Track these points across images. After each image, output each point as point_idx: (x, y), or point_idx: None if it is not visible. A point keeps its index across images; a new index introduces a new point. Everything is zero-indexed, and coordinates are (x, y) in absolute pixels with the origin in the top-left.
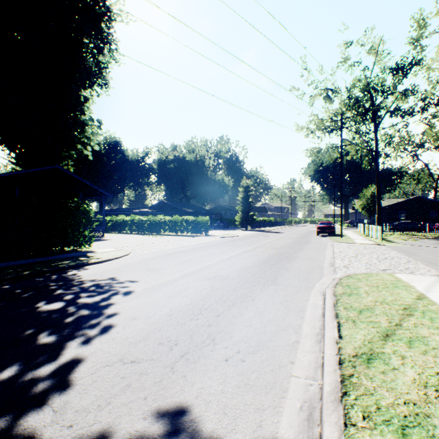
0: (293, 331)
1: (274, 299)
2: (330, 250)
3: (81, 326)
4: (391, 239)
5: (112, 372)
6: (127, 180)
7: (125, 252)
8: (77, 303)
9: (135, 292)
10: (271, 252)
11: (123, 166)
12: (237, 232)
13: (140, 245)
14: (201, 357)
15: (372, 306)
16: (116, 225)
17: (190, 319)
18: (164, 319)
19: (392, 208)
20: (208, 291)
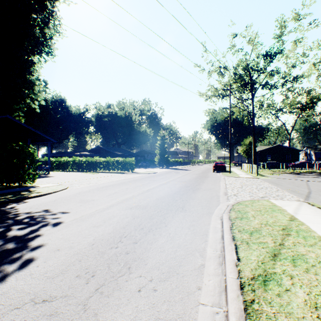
0: (199, 255)
1: (183, 224)
2: (223, 182)
3: (1, 262)
4: (263, 174)
5: (19, 317)
6: (71, 130)
7: (64, 186)
8: (5, 236)
9: (64, 223)
10: (181, 185)
11: (67, 118)
12: (156, 170)
13: (78, 180)
14: (115, 289)
15: (259, 228)
16: (60, 164)
17: (110, 247)
18: (86, 249)
19: (262, 152)
20: (129, 219)
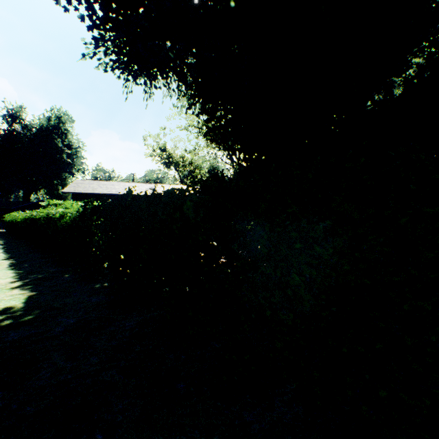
0: None
1: None
2: None
3: None
4: None
5: None
6: None
7: None
8: None
9: None
10: None
11: None
12: None
13: None
14: None
15: None
16: None
17: None
18: None
19: None
20: None
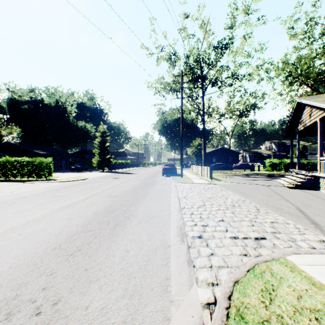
0: None
1: None
2: (175, 194)
3: None
4: (216, 177)
5: None
6: None
7: None
8: None
9: None
10: (102, 207)
11: None
12: (90, 174)
13: None
14: None
15: None
16: None
17: None
18: None
19: (209, 154)
20: None
